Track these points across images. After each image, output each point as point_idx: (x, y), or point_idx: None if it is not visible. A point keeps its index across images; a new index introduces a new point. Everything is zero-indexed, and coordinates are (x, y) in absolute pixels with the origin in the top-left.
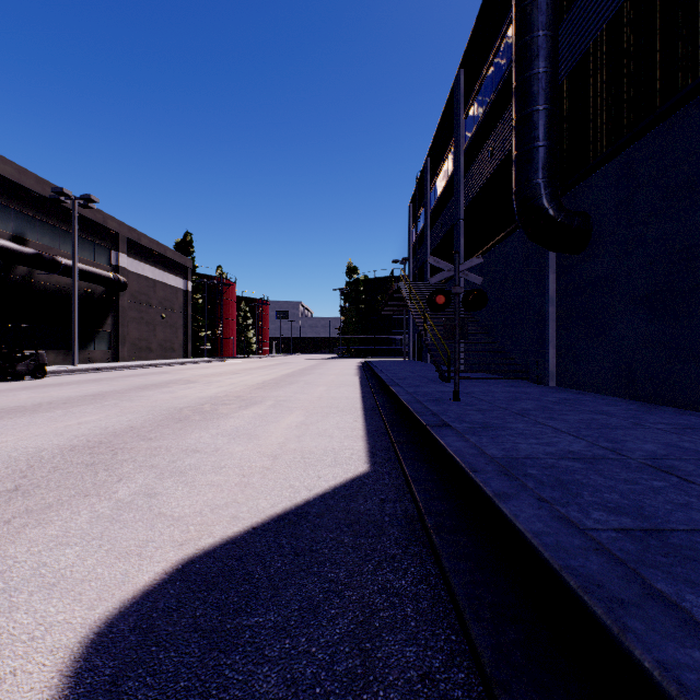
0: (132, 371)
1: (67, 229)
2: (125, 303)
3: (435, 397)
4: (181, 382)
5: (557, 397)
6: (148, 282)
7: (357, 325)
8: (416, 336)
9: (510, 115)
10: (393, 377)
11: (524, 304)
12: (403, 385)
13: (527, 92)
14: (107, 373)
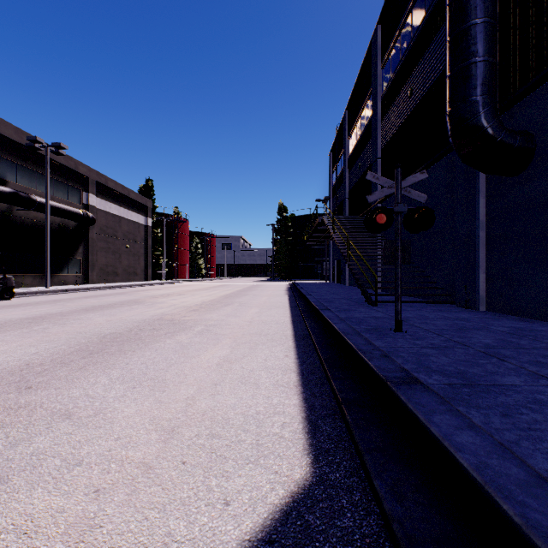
0: (95, 292)
1: (43, 172)
2: (94, 235)
3: (372, 325)
4: (128, 303)
5: (505, 326)
6: (114, 218)
7: (286, 254)
8: (335, 262)
9: (431, 53)
10: (320, 300)
11: (447, 230)
12: (332, 309)
13: (465, 6)
14: (72, 294)
